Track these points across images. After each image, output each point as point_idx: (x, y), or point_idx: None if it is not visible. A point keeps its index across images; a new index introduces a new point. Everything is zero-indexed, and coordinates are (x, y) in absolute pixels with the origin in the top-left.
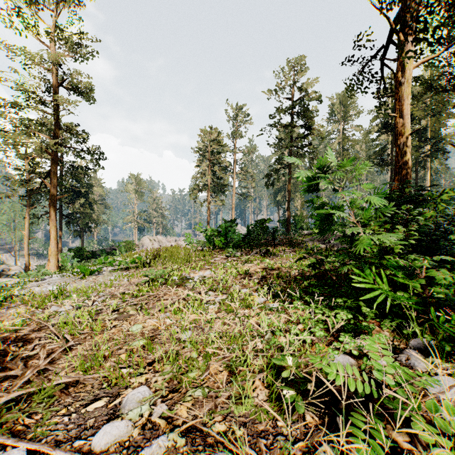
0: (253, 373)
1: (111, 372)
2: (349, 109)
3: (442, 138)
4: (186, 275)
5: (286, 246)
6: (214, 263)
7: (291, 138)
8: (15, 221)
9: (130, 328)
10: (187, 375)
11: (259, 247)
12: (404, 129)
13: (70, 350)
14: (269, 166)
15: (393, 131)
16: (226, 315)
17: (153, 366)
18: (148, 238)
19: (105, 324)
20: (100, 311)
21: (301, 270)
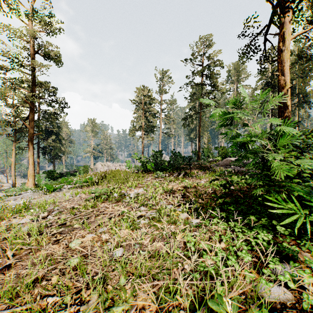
0: (183, 309)
1: (32, 306)
2: (241, 73)
3: (307, 94)
4: (124, 192)
5: (198, 169)
6: (146, 182)
7: (201, 93)
8: (7, 152)
9: (70, 243)
10: (112, 311)
11: (179, 170)
12: (286, 83)
13: (9, 268)
14: (185, 112)
15: (273, 88)
16: (155, 230)
17: (81, 294)
18: (100, 164)
19: (50, 238)
20: (51, 224)
21: (213, 189)
